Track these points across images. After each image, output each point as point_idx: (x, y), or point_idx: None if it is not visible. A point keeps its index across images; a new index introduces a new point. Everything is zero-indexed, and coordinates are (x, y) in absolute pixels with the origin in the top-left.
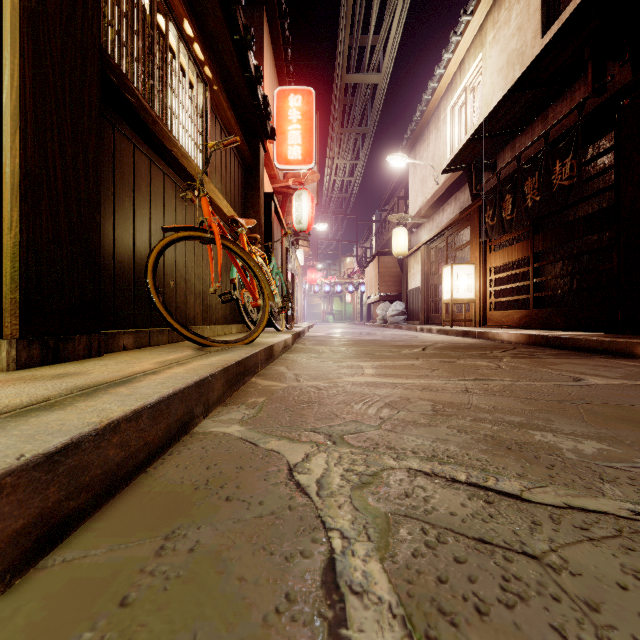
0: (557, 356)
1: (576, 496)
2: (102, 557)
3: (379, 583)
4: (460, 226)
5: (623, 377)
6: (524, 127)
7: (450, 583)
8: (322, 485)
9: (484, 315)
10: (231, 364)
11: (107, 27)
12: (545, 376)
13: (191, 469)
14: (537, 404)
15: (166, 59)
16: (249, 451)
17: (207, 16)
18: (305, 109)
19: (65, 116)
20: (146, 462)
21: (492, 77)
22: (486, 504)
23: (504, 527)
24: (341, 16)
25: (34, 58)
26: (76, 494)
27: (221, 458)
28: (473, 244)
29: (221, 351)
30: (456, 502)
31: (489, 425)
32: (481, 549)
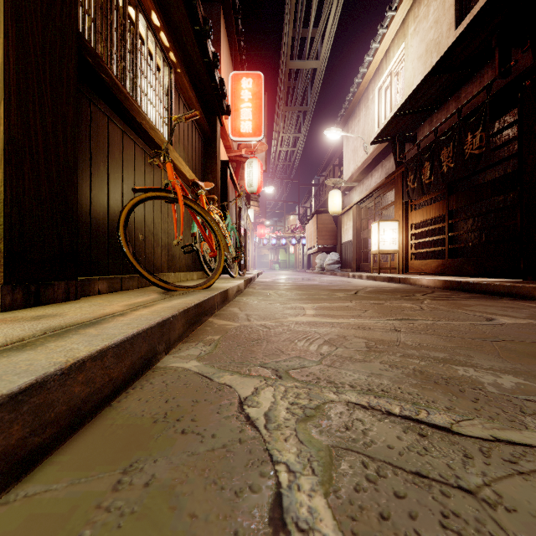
0: (470, 299)
1: (501, 429)
2: (62, 492)
3: (324, 520)
4: (386, 189)
5: (529, 317)
6: (440, 105)
7: (392, 520)
8: (270, 418)
9: (406, 264)
10: (190, 306)
11: (84, 15)
12: (461, 316)
13: (151, 402)
14: (457, 341)
15: (136, 45)
16: (204, 385)
17: (172, 9)
18: (255, 90)
19: (45, 90)
20: (111, 396)
21: (413, 63)
22: (420, 437)
23: (438, 460)
24: (286, 12)
25: (17, 38)
26: (41, 430)
27: (179, 392)
28: (397, 204)
29: (182, 295)
30: (392, 435)
31: (417, 361)
32: (419, 483)
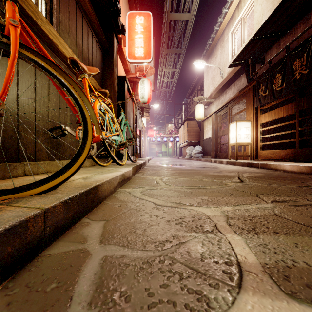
0: None
1: None
2: None
3: None
4: (238, 100)
5: None
6: (286, 31)
7: None
8: None
9: (256, 153)
10: None
11: None
12: None
13: None
14: None
15: None
16: None
17: None
18: (146, 25)
19: None
20: None
21: (262, 5)
22: None
23: None
24: None
25: None
26: None
27: None
28: (248, 109)
29: None
30: None
31: None
32: None
